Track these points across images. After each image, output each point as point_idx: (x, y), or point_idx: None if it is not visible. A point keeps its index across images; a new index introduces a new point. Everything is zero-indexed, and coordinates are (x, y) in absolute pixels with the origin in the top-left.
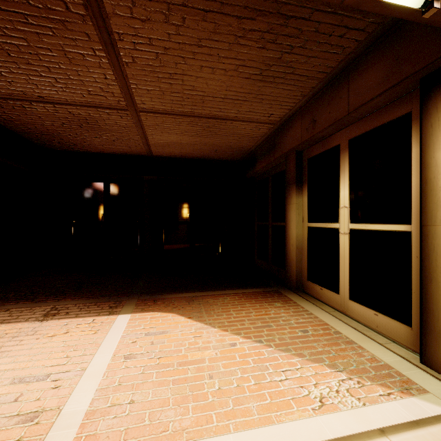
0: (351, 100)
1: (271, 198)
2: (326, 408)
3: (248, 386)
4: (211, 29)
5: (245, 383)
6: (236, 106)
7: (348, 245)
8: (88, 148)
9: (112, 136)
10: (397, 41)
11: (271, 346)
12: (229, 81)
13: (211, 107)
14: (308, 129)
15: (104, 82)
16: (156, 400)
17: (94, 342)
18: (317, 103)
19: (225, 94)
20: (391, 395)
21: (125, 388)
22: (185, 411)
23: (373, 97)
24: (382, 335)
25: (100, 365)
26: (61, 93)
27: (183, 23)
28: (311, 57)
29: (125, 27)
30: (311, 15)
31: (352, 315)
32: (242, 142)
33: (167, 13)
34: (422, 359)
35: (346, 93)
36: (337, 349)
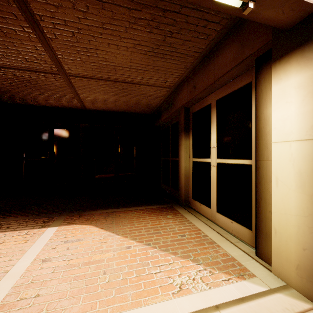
0: (216, 73)
1: (171, 140)
2: (182, 292)
3: (130, 278)
4: (110, 16)
5: (129, 276)
6: (140, 74)
7: (216, 174)
8: (35, 102)
9: (52, 93)
10: (242, 32)
11: (156, 248)
12: (131, 56)
13: (122, 74)
14: (191, 92)
15: (36, 52)
16: (56, 293)
17: (22, 250)
18: (196, 74)
19: (130, 65)
20: (230, 280)
21: (35, 285)
22: (77, 300)
23: (228, 70)
24: (235, 236)
25: (21, 268)
26: (4, 59)
27: (88, 10)
28: (187, 41)
29: (44, 11)
30: (180, 10)
31: (218, 223)
32: (150, 100)
33: (73, 1)
34: (256, 253)
35: (213, 67)
36: (202, 247)
